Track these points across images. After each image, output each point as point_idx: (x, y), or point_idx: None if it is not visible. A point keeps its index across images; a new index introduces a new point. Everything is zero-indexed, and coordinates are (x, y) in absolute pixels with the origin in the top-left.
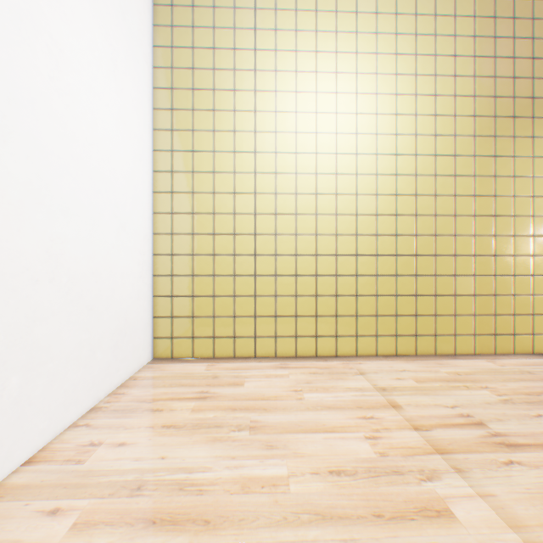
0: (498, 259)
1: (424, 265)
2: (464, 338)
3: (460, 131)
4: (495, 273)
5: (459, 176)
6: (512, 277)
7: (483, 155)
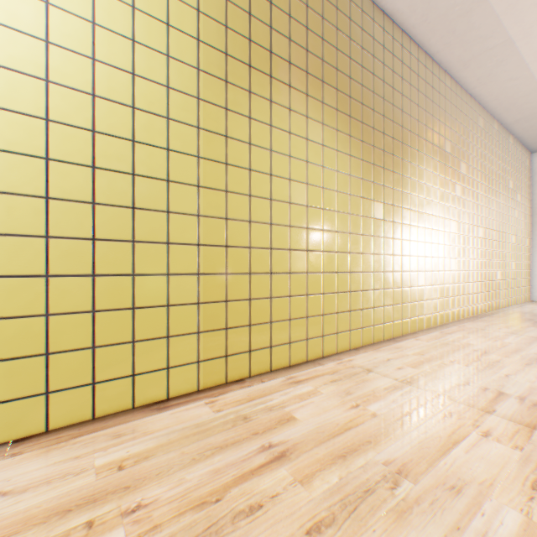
0: (232, 251)
1: (114, 258)
2: (185, 369)
3: (178, 52)
4: (229, 271)
5: (177, 122)
6: (249, 276)
7: (212, 102)
